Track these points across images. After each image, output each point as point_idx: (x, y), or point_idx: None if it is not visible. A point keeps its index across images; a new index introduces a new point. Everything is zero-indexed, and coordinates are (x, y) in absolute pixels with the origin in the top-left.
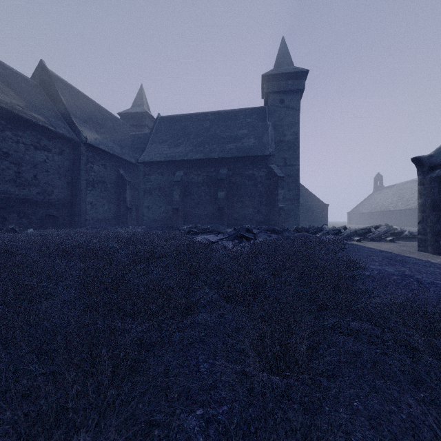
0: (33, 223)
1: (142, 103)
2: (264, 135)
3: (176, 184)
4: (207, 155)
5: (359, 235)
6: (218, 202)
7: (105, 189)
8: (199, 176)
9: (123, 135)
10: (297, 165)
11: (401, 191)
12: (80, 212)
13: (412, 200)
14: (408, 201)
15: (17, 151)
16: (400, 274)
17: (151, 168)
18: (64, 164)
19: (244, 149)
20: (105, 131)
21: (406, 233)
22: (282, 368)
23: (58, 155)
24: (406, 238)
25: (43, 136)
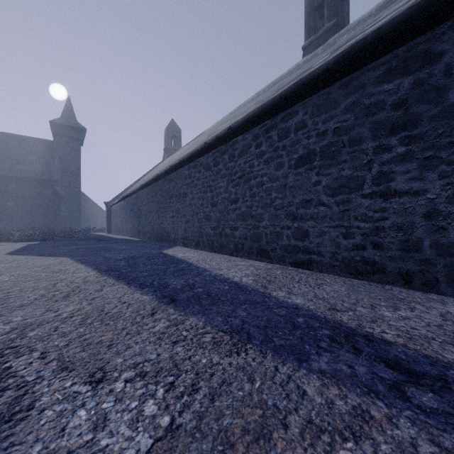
0: None
1: None
2: (52, 164)
3: None
4: None
5: (101, 230)
6: (8, 209)
7: None
8: None
9: None
10: (79, 188)
11: None
12: None
13: None
14: None
15: None
16: None
17: None
18: None
19: (33, 173)
20: None
21: None
22: None
23: None
24: None
25: None
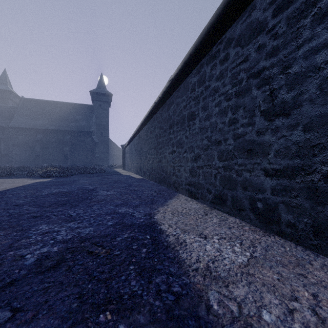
0: None
1: (6, 82)
2: (91, 121)
3: (37, 142)
4: (58, 128)
5: (120, 167)
6: (64, 152)
7: None
8: (53, 138)
9: None
10: (107, 136)
11: None
12: None
13: None
14: None
15: None
16: None
17: (19, 131)
18: None
19: (80, 127)
20: None
21: None
22: None
23: None
24: None
25: None
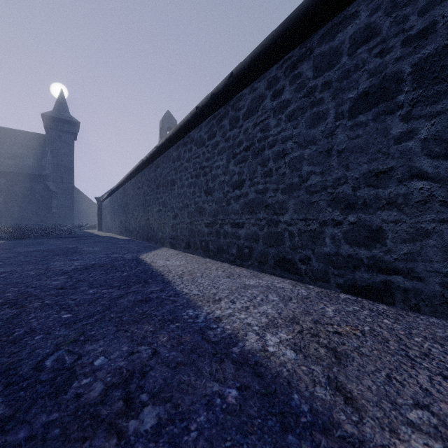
0: None
1: None
2: (44, 158)
3: None
4: None
5: (93, 227)
6: None
7: None
8: None
9: None
10: (72, 183)
11: None
12: None
13: None
14: None
15: None
16: None
17: None
18: None
19: (24, 167)
20: None
21: None
22: None
23: None
24: None
25: None
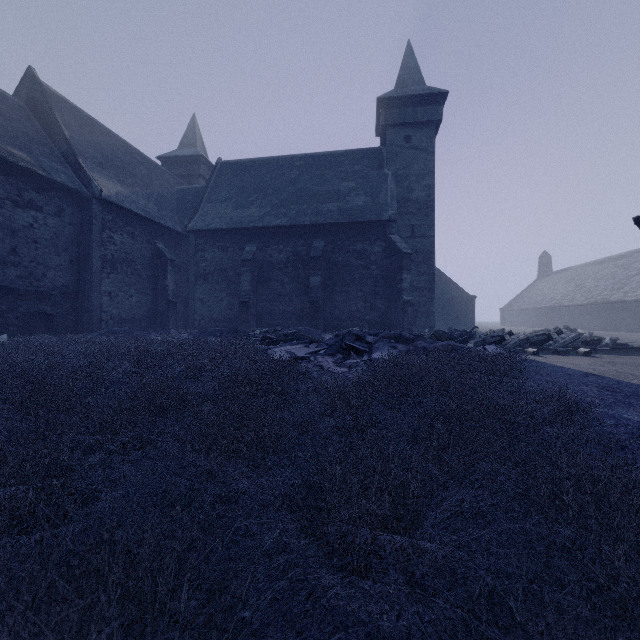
0: (10, 326)
1: (195, 141)
2: (381, 190)
3: (244, 264)
4: (293, 220)
5: (533, 344)
6: (310, 292)
7: (132, 271)
8: (281, 252)
9: (164, 189)
10: (430, 237)
11: (579, 278)
12: (91, 308)
13: (597, 290)
14: (590, 292)
15: None
16: None
17: (207, 240)
18: (64, 231)
19: (351, 212)
20: (134, 182)
21: (607, 342)
22: None
23: (54, 216)
24: (609, 350)
25: (27, 186)
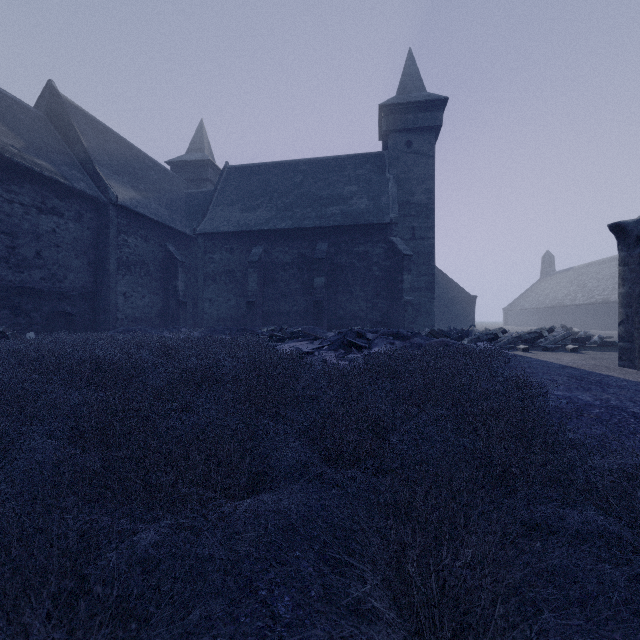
0: (35, 324)
1: (203, 146)
2: (383, 194)
3: (251, 266)
4: (298, 223)
5: (525, 341)
6: (315, 292)
7: (145, 273)
8: (286, 253)
9: (174, 193)
10: (431, 238)
11: (581, 278)
12: (107, 307)
13: (598, 290)
14: (591, 292)
15: (10, 216)
16: (604, 405)
17: (216, 242)
18: (83, 235)
19: (353, 215)
20: (146, 188)
21: (596, 339)
22: (447, 634)
23: (74, 222)
24: (596, 347)
25: (50, 193)
